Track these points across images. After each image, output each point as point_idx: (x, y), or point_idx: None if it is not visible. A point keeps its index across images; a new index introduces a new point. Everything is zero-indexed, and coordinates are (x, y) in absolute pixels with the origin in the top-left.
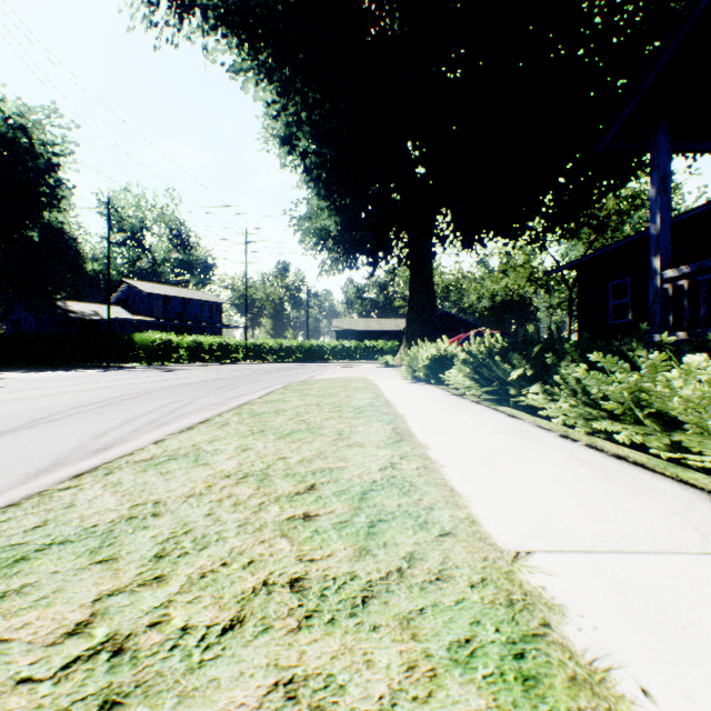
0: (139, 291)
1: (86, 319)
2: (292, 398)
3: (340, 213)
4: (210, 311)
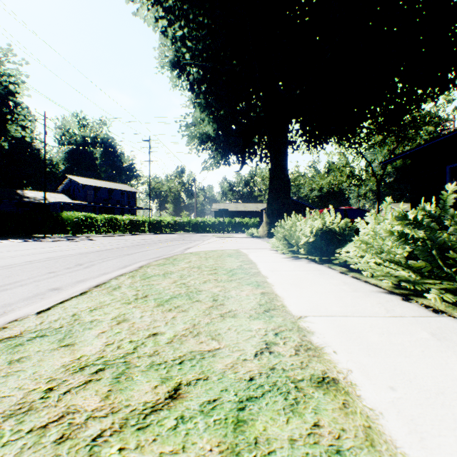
0: (77, 183)
1: (36, 202)
2: (107, 310)
3: (217, 121)
4: (128, 198)
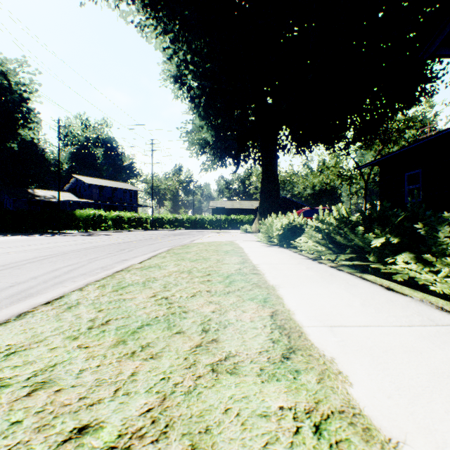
0: (83, 183)
1: (46, 201)
2: (169, 262)
3: (214, 129)
4: (130, 196)
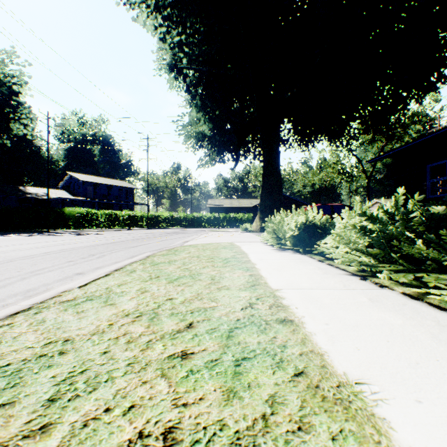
0: (77, 180)
1: (38, 198)
2: (131, 285)
3: (212, 121)
4: (126, 194)
